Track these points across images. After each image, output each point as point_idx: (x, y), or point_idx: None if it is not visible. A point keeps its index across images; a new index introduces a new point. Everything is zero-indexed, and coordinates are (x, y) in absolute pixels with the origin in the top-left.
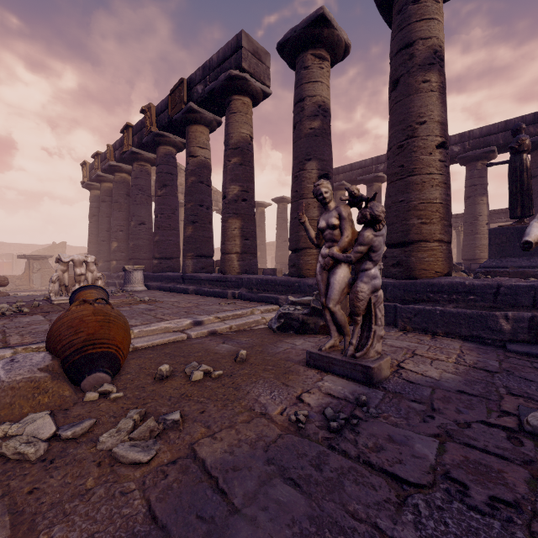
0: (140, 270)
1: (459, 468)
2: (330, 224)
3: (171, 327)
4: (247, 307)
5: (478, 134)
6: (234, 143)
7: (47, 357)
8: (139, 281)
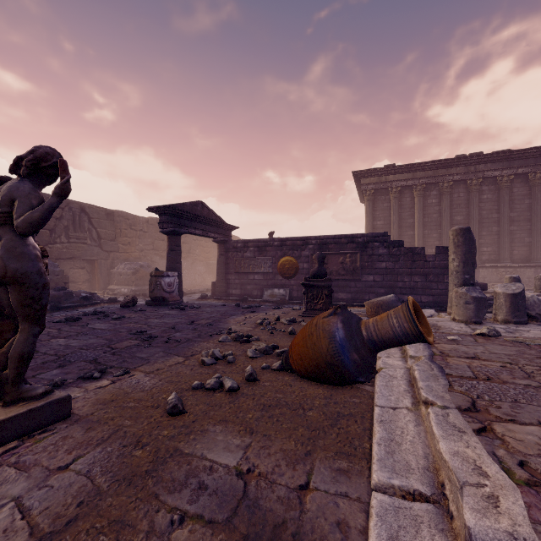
0: None
1: (50, 368)
2: None
3: (451, 469)
4: None
5: None
6: None
7: None
8: None
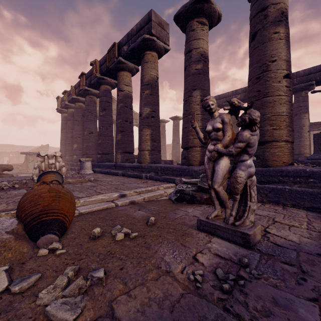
0: (90, 161)
1: None
2: (215, 128)
3: (105, 198)
4: (155, 185)
5: (302, 73)
6: (147, 81)
7: (14, 222)
8: (88, 167)
